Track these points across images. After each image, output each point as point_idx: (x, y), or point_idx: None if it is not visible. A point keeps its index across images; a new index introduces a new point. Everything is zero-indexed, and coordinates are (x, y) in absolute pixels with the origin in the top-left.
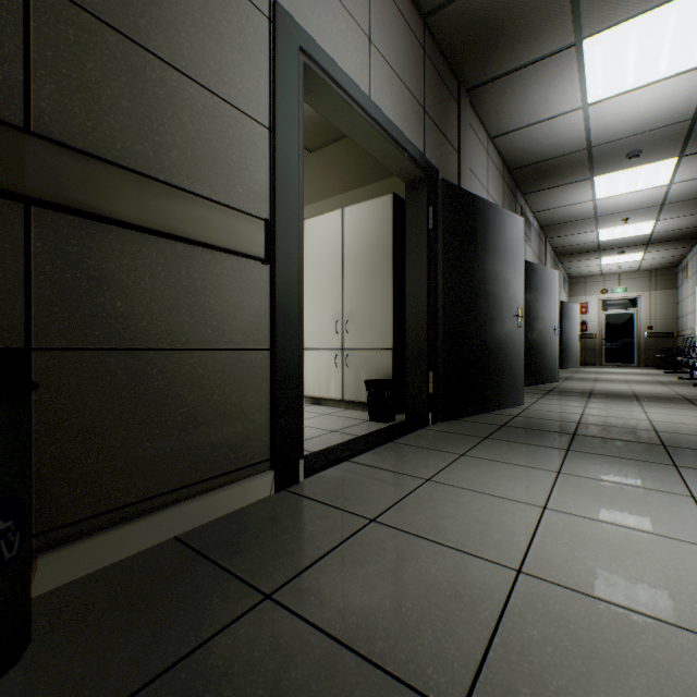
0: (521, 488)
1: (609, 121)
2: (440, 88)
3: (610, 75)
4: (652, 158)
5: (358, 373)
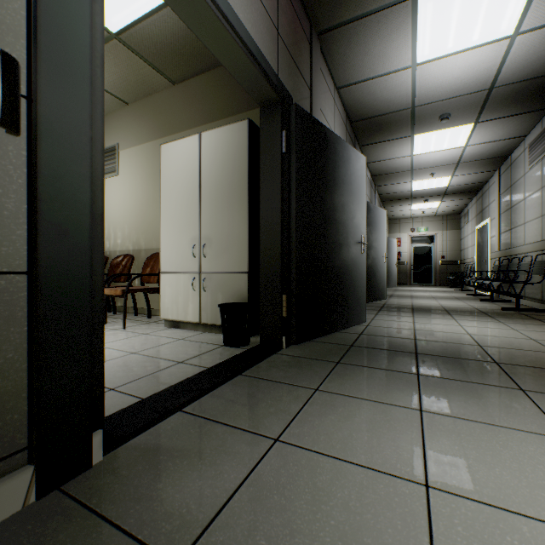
0: (389, 445)
1: (430, 83)
2: (294, 19)
3: (436, 36)
4: (457, 122)
5: (215, 296)
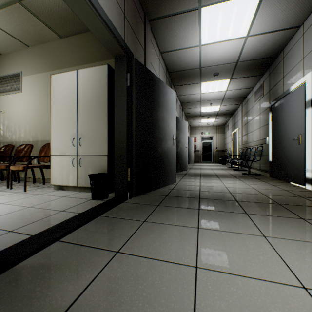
0: (180, 248)
1: (209, 56)
2: (134, 10)
3: (211, 31)
4: (222, 77)
5: (87, 169)
